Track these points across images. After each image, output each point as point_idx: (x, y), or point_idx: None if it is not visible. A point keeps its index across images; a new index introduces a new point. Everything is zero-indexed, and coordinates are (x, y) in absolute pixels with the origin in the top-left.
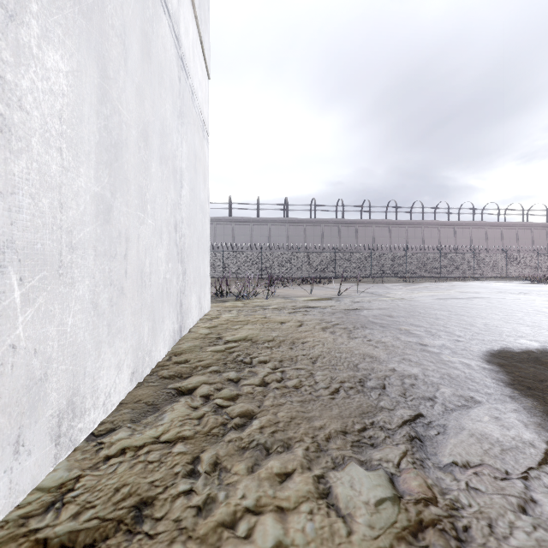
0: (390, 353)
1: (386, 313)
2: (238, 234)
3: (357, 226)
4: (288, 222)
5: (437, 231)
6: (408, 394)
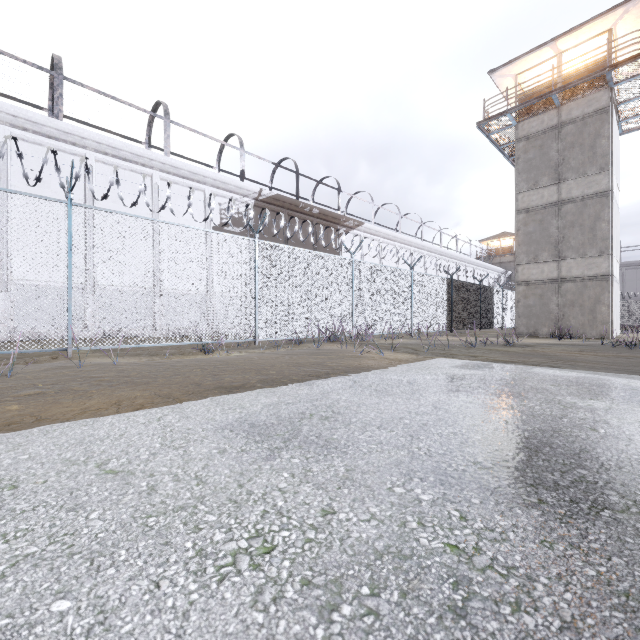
0: None
1: None
2: (630, 279)
3: None
4: None
5: None
6: None
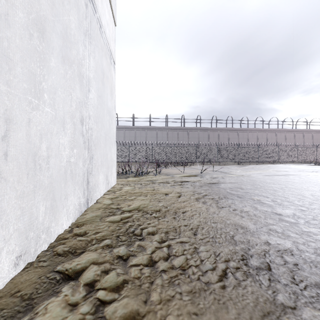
0: (255, 223)
1: (238, 186)
2: (138, 136)
3: (209, 131)
4: (168, 129)
5: (256, 134)
6: (298, 278)
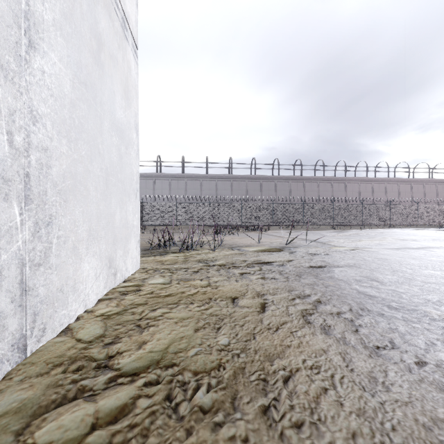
0: None
1: (368, 275)
2: (190, 188)
3: (290, 181)
4: (232, 178)
5: (358, 186)
6: None
